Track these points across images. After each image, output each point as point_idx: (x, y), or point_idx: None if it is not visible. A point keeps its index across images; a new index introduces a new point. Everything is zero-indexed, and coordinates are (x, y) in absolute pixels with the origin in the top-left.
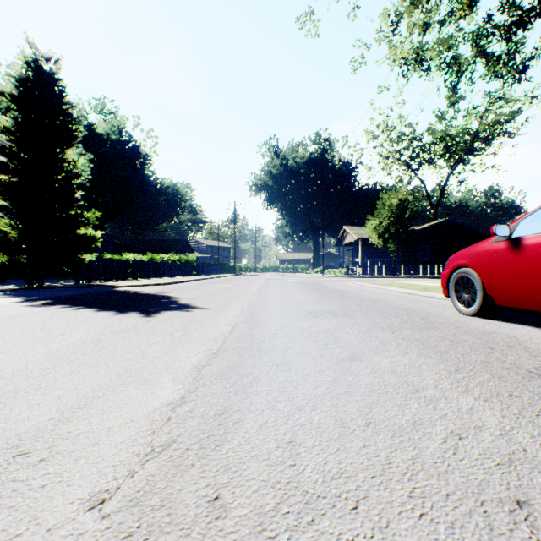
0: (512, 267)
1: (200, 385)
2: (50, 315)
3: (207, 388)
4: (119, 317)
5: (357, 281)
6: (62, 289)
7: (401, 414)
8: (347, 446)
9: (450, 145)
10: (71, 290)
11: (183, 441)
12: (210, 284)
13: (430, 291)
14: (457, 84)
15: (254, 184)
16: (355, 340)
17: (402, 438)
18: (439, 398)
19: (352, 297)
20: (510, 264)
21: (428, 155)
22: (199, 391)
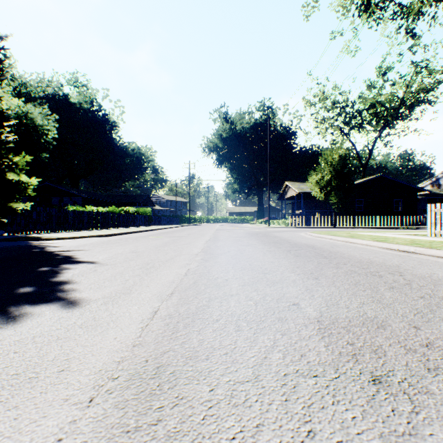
0: None
1: None
2: None
3: None
4: None
5: (311, 232)
6: None
7: None
8: None
9: (380, 111)
10: None
11: None
12: (156, 235)
13: (439, 248)
14: (413, 28)
15: (207, 146)
16: None
17: None
18: None
19: (339, 258)
20: None
21: (359, 119)
22: None
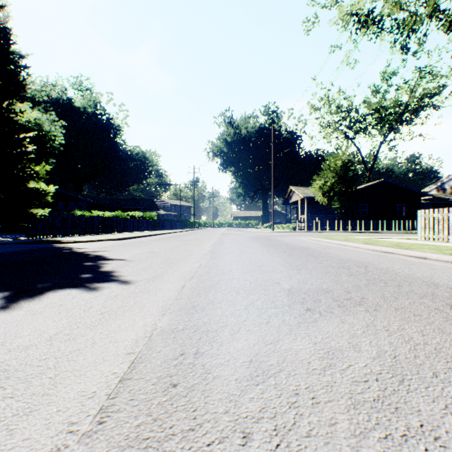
0: None
1: None
2: None
3: None
4: None
5: (311, 236)
6: None
7: None
8: None
9: (384, 116)
10: (3, 247)
11: None
12: (165, 239)
13: (412, 249)
14: (408, 43)
15: (212, 151)
16: None
17: None
18: None
19: (325, 257)
20: None
21: (364, 124)
22: None
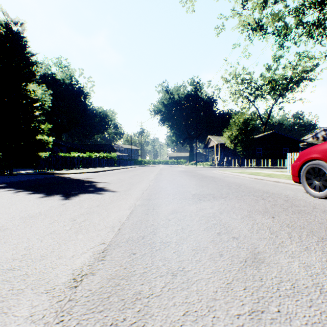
0: None
1: None
2: None
3: None
4: (42, 200)
5: (219, 170)
6: (22, 176)
7: None
8: None
9: (274, 86)
10: (28, 176)
11: None
12: (124, 172)
13: (274, 177)
14: (284, 42)
15: (153, 110)
16: (244, 227)
17: None
18: None
19: (221, 181)
20: None
21: (260, 92)
22: None
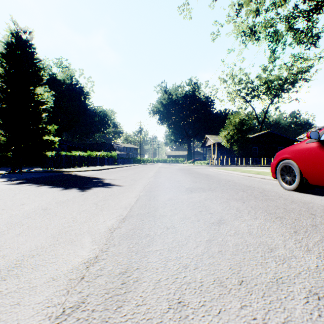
0: (321, 159)
1: (111, 245)
2: (19, 190)
3: (115, 248)
4: (64, 192)
5: (215, 168)
6: (32, 173)
7: (264, 273)
8: (227, 307)
9: (270, 86)
10: (38, 174)
11: (90, 302)
12: (125, 170)
13: (261, 174)
14: (276, 47)
15: (152, 110)
16: (219, 208)
17: (271, 298)
18: (290, 257)
19: (213, 178)
20: (320, 157)
21: (257, 92)
22: (110, 251)
